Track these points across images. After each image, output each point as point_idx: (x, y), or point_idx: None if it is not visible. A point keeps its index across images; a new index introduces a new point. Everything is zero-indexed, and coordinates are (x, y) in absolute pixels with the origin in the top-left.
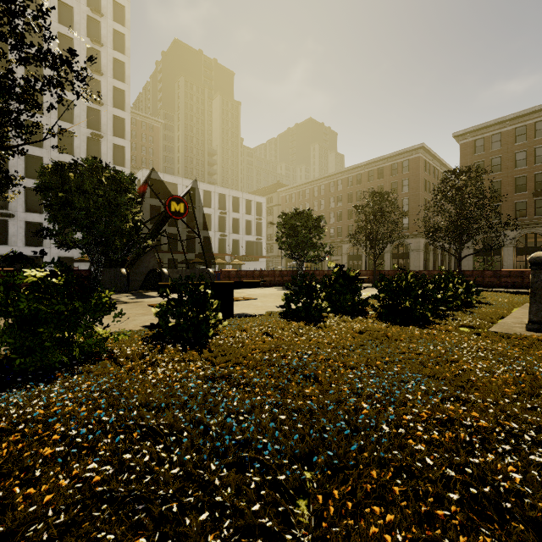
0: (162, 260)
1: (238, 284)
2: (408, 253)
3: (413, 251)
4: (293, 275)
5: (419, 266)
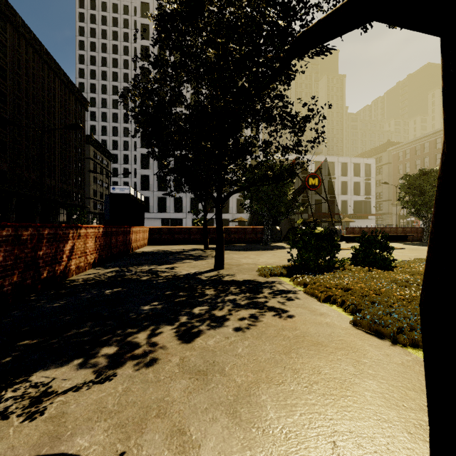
0: None
1: (390, 237)
2: None
3: None
4: (417, 232)
5: None
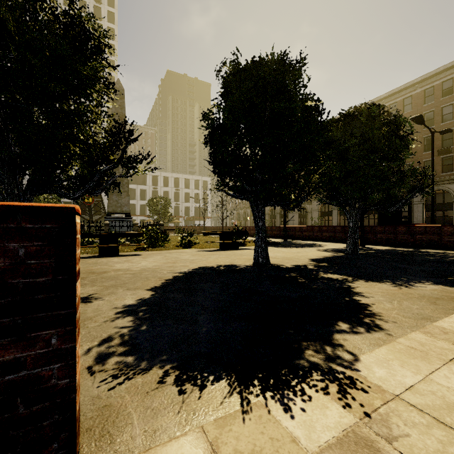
0: (136, 220)
1: None
2: (288, 214)
3: (290, 213)
4: None
5: (293, 223)
